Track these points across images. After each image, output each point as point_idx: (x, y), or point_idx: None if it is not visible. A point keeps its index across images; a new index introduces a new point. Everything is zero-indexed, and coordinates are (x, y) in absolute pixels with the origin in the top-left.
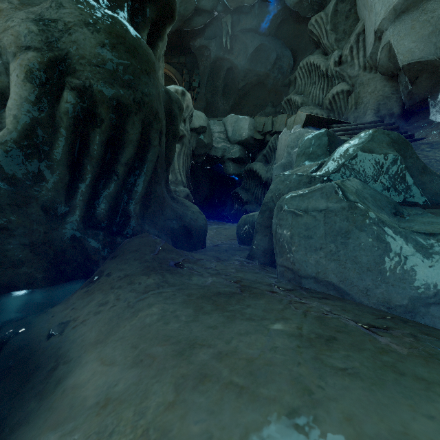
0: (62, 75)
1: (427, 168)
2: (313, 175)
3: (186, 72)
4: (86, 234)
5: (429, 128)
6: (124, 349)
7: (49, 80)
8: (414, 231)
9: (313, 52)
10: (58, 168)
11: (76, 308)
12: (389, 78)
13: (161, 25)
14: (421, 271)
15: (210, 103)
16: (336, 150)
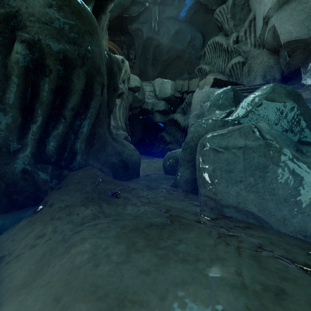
0: (13, 29)
1: None
2: (226, 120)
3: (125, 48)
4: (36, 167)
5: (302, 89)
6: (45, 302)
7: (2, 34)
8: None
9: (217, 34)
10: (10, 110)
11: (16, 239)
12: (272, 52)
13: (104, 1)
14: None
15: (142, 70)
16: (244, 100)
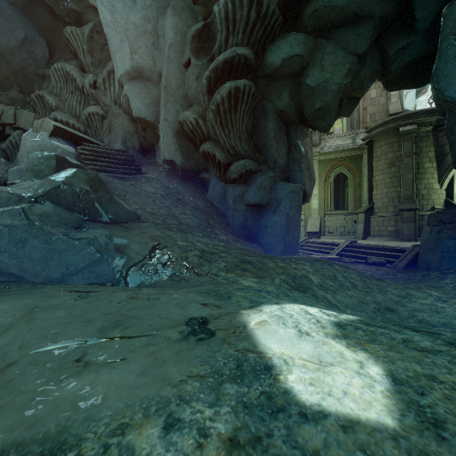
0: None
1: (113, 199)
2: (23, 195)
3: None
4: None
5: (153, 166)
6: None
7: None
8: (70, 238)
9: (72, 59)
10: None
11: None
12: (132, 119)
13: None
14: (69, 259)
15: None
16: (47, 178)
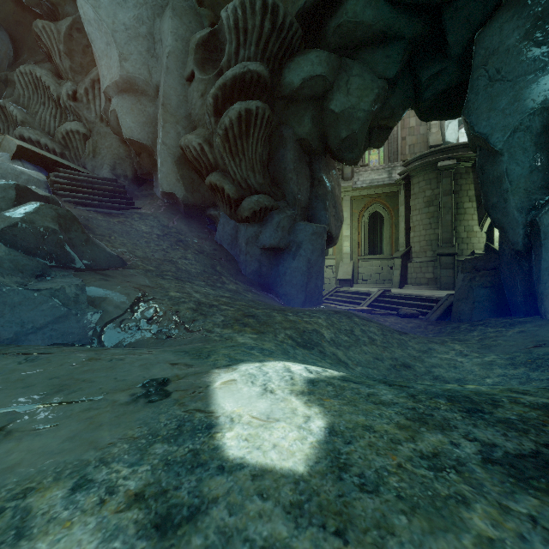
0: None
1: (90, 240)
2: None
3: None
4: None
5: (150, 199)
6: None
7: None
8: (27, 288)
9: (45, 61)
10: None
11: None
12: (123, 141)
13: None
14: (24, 314)
15: None
16: (0, 214)
